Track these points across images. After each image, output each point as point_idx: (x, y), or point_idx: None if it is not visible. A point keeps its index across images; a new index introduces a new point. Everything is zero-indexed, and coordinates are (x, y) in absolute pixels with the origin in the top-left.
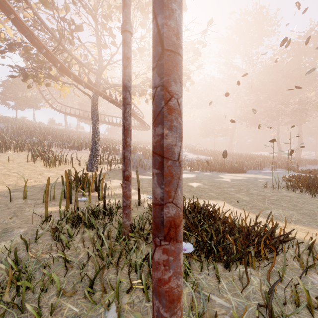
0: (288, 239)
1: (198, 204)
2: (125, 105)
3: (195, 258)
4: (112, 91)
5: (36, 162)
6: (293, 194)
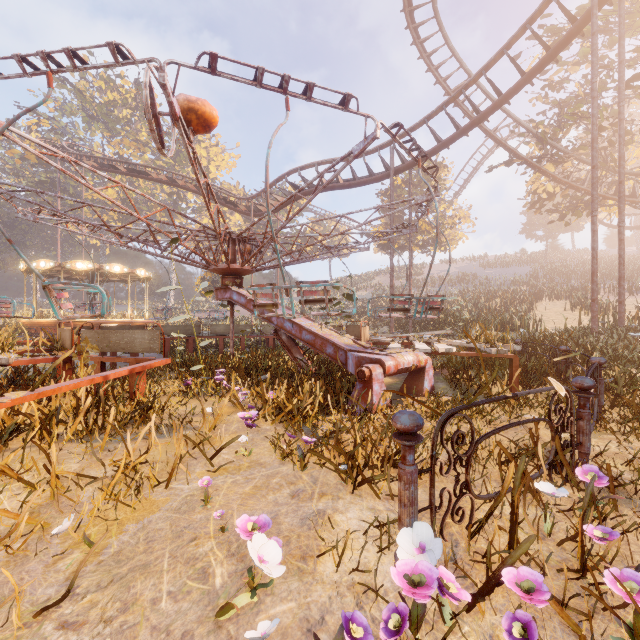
0: None
1: None
2: (619, 265)
3: None
4: None
5: (575, 311)
6: None
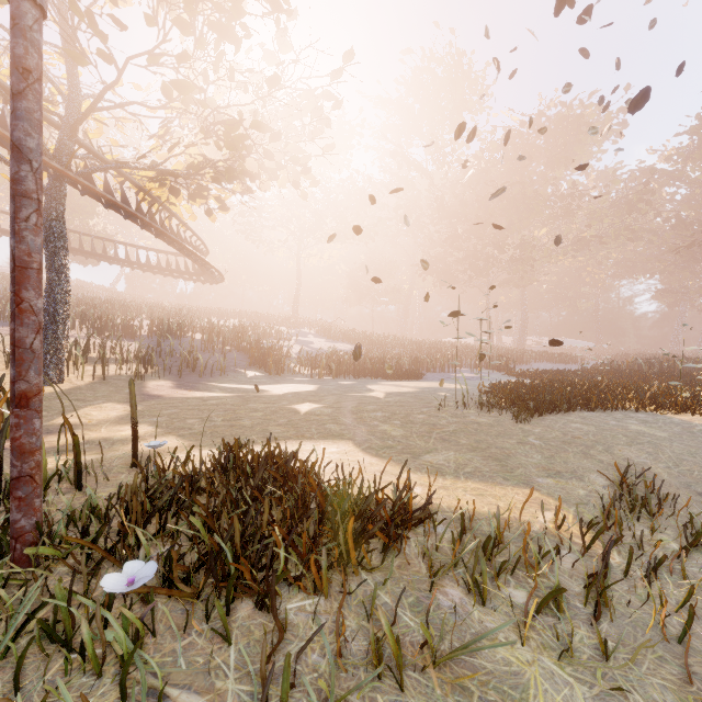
0: (420, 517)
1: (270, 454)
2: (18, 198)
3: (188, 595)
4: (115, 179)
5: None
6: (487, 419)
